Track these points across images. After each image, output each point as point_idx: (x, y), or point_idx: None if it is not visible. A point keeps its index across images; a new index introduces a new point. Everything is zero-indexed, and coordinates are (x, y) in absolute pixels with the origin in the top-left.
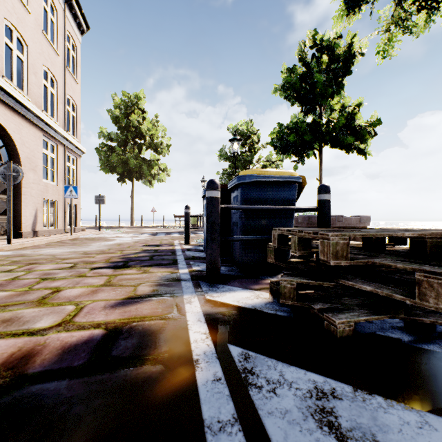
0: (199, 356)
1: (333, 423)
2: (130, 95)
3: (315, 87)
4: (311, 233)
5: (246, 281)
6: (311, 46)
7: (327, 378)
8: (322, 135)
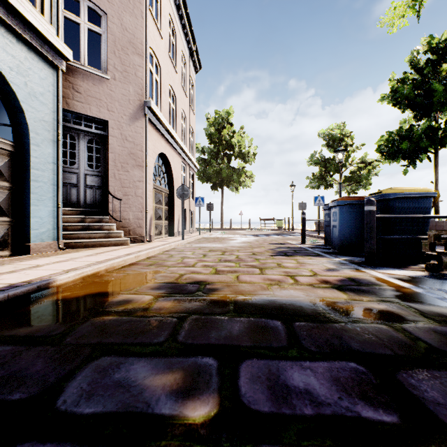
0: (408, 286)
1: None
2: (221, 113)
3: (433, 95)
4: None
5: (395, 266)
6: (425, 51)
7: None
8: (440, 139)
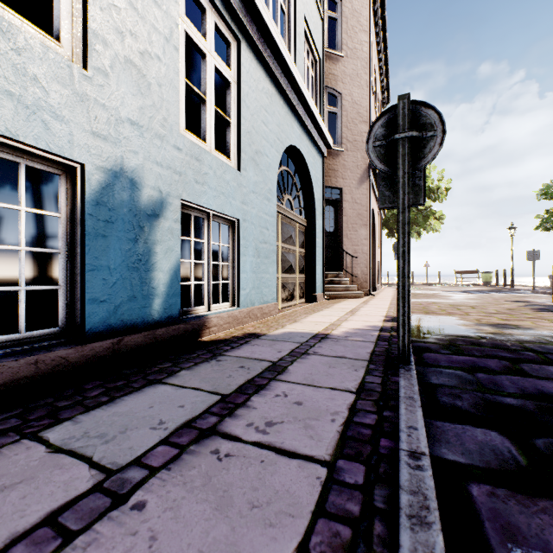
0: None
1: None
2: None
3: None
4: None
5: None
6: None
7: None
8: None
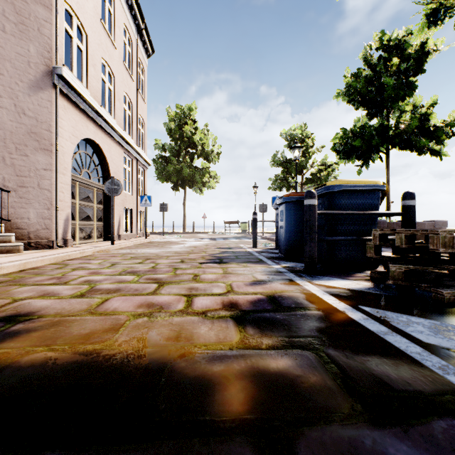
0: (343, 309)
1: (454, 336)
2: (183, 107)
3: (384, 91)
4: (419, 230)
5: (339, 274)
6: (378, 48)
7: (442, 322)
8: (391, 138)
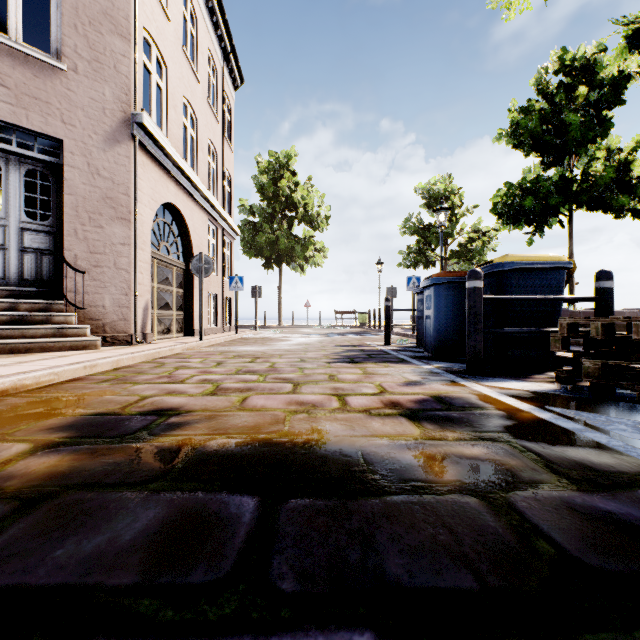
0: (527, 409)
1: None
2: (278, 155)
3: (567, 131)
4: (620, 317)
5: (512, 376)
6: (557, 71)
7: None
8: (576, 196)
